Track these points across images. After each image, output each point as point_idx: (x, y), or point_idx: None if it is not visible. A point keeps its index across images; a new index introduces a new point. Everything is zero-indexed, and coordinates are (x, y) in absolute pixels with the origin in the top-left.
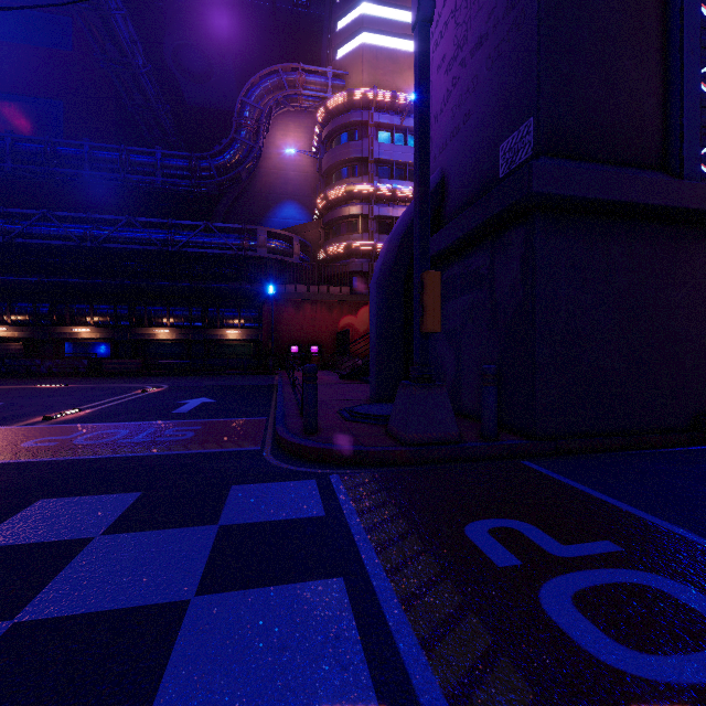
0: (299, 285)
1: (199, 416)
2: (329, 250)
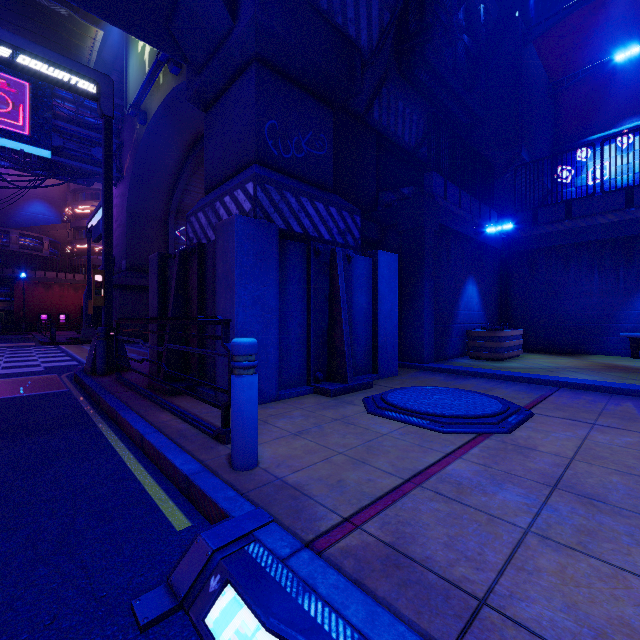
0: (49, 272)
1: (0, 343)
2: (76, 248)
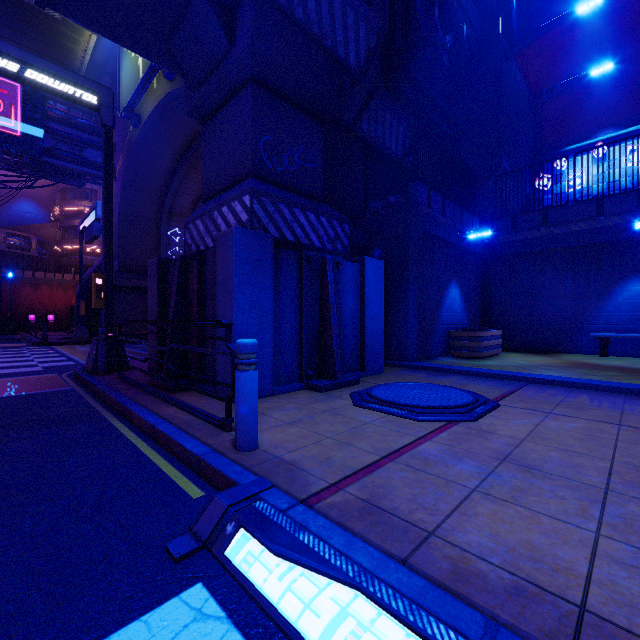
0: (37, 271)
1: None
2: (65, 248)
